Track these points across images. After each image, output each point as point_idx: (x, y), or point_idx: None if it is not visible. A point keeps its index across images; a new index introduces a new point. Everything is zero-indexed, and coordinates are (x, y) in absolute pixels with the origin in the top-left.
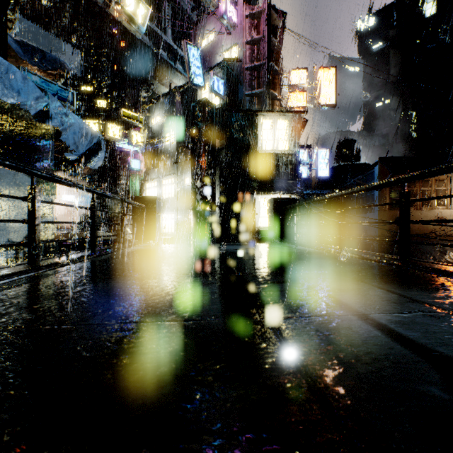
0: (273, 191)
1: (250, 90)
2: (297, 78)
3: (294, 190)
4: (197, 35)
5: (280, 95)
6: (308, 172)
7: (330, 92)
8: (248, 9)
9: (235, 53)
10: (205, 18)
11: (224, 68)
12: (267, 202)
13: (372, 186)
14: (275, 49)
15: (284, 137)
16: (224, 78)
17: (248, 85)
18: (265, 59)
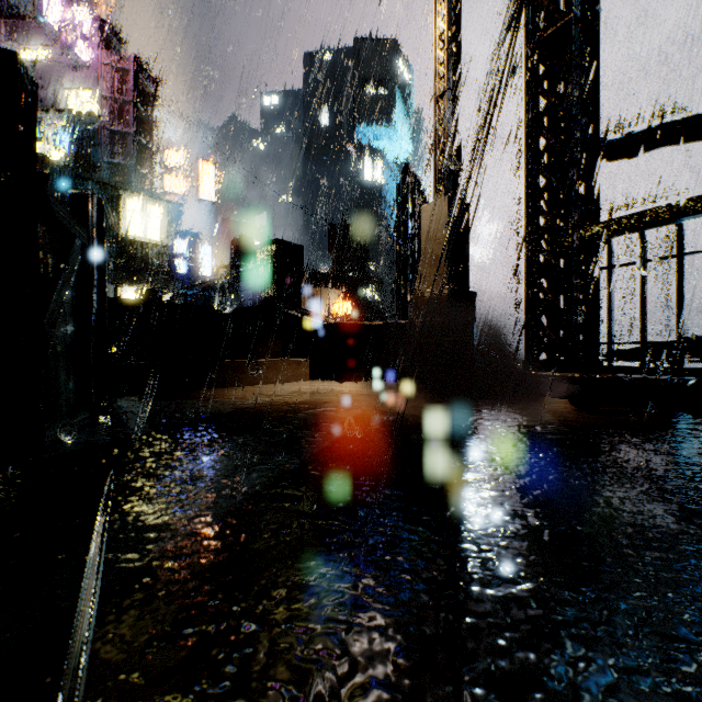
0: (142, 284)
1: (110, 156)
2: (173, 161)
3: (166, 286)
4: (12, 36)
5: (151, 174)
6: (193, 267)
7: (210, 188)
8: (107, 55)
9: (85, 99)
10: (29, 21)
11: (68, 117)
12: (135, 291)
13: (196, 284)
14: (144, 118)
15: (155, 225)
16: (68, 129)
17: (107, 150)
18: (130, 127)
